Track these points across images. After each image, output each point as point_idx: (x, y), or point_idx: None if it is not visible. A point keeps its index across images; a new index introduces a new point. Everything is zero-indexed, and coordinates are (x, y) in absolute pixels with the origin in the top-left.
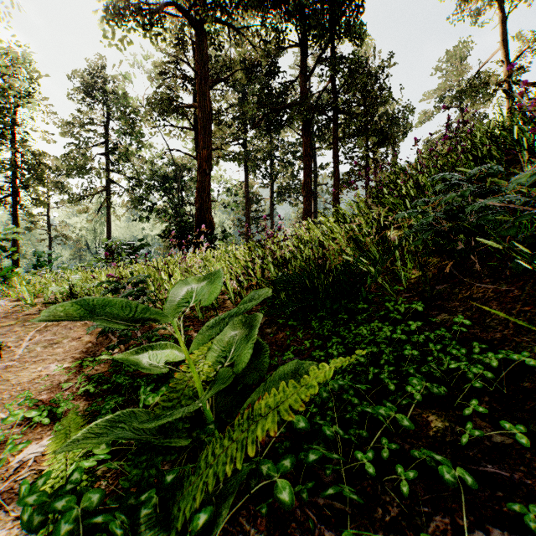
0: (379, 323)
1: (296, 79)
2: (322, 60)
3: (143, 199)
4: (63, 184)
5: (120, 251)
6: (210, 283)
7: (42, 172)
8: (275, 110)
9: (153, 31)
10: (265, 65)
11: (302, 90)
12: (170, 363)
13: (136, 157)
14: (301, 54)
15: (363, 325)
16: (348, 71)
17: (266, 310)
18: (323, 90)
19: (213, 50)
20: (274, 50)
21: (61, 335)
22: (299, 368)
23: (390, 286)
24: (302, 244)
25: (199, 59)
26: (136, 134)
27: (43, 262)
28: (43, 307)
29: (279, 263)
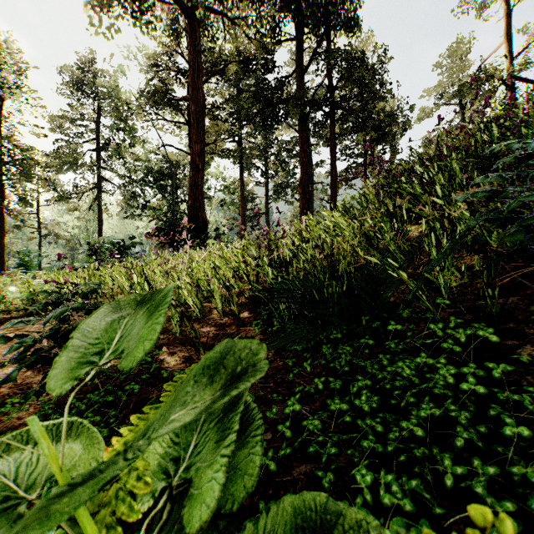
0: (429, 359)
1: (292, 73)
2: (320, 53)
3: (136, 197)
4: (54, 181)
5: (104, 250)
6: (148, 314)
7: (29, 168)
8: (271, 104)
9: (143, 19)
10: (261, 59)
11: (299, 85)
12: (118, 416)
13: (128, 154)
14: (297, 48)
15: (403, 360)
16: (347, 64)
17: (261, 324)
18: (320, 84)
19: (207, 43)
20: (270, 44)
21: (1, 357)
22: (332, 523)
23: (428, 298)
24: (303, 242)
25: (192, 49)
26: (129, 130)
27: (29, 261)
28: (1, 316)
29: (276, 264)
